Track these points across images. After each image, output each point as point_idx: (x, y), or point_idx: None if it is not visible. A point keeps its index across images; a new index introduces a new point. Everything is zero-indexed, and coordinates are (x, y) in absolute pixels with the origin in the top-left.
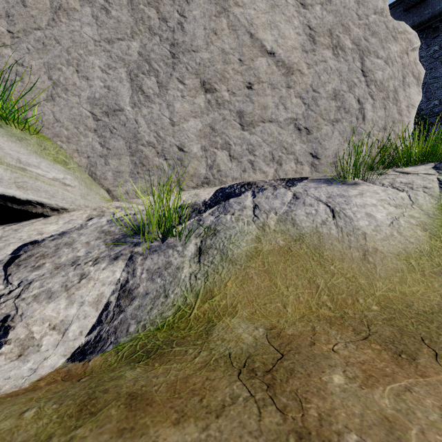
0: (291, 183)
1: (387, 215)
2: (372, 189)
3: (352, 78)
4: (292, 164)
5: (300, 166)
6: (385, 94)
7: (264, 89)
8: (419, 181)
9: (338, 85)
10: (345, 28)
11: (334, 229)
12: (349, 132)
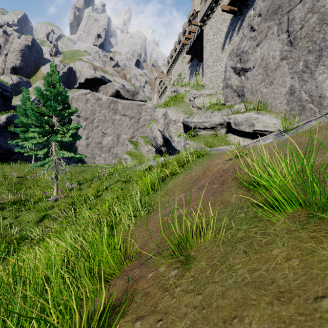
0: None
1: None
2: None
3: None
4: None
5: None
6: None
7: None
8: None
9: None
10: None
11: None
12: None
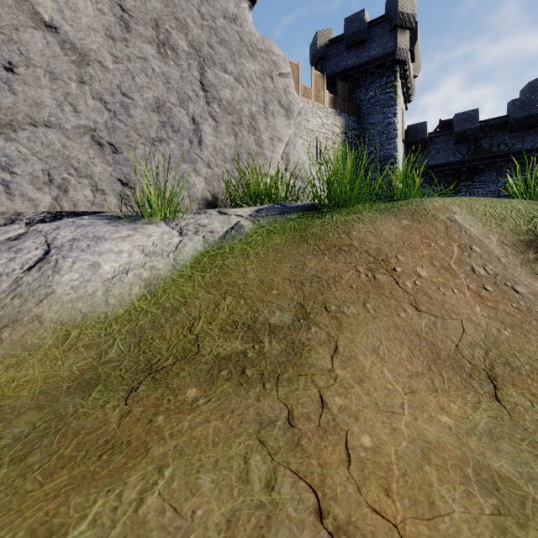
0: (57, 217)
1: (122, 265)
2: (153, 231)
3: (186, 89)
4: (87, 192)
5: (100, 196)
6: (235, 118)
7: (38, 77)
8: (216, 224)
9: (163, 95)
10: (181, 24)
11: (4, 287)
12: (179, 158)
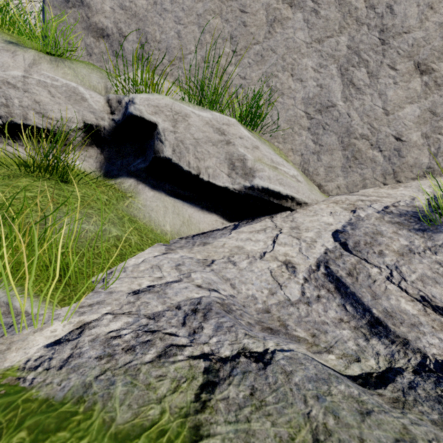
0: None
1: None
2: None
3: None
4: None
5: None
6: None
7: None
8: None
9: None
10: None
11: None
12: None
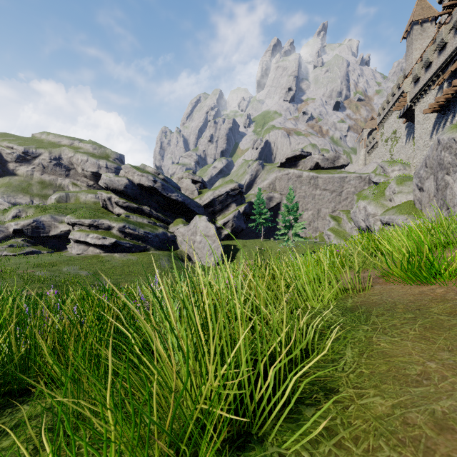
0: None
1: None
2: None
3: None
4: None
5: None
6: None
7: (455, 207)
8: None
9: None
10: None
11: None
12: None
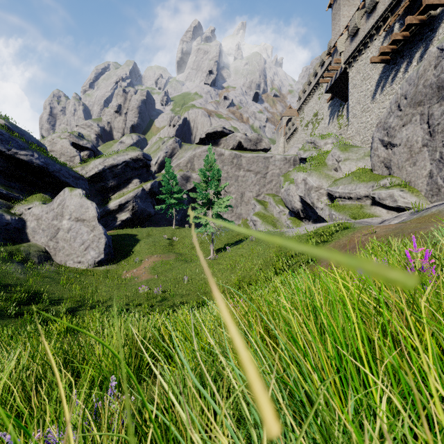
0: None
1: None
2: None
3: None
4: None
5: None
6: None
7: None
8: None
9: None
10: None
11: None
12: None
